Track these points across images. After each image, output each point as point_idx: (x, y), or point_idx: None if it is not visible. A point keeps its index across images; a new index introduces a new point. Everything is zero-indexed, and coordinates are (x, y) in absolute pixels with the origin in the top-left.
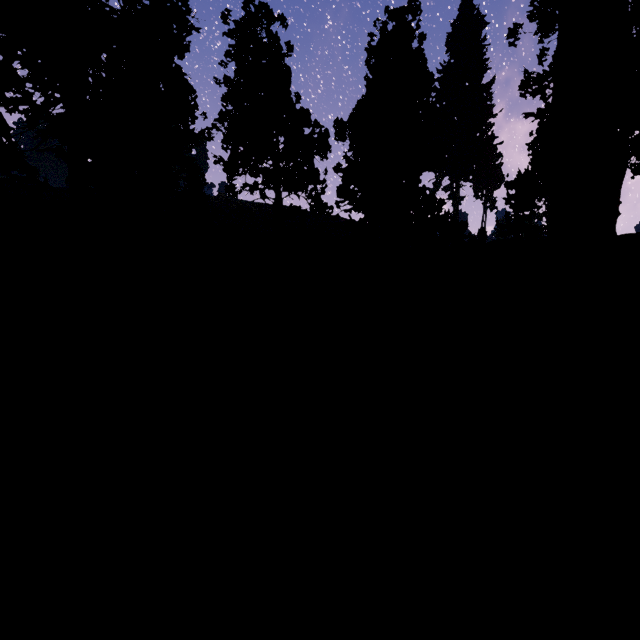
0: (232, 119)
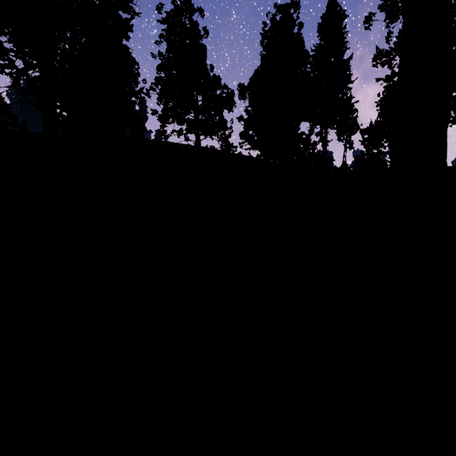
0: (164, 83)
